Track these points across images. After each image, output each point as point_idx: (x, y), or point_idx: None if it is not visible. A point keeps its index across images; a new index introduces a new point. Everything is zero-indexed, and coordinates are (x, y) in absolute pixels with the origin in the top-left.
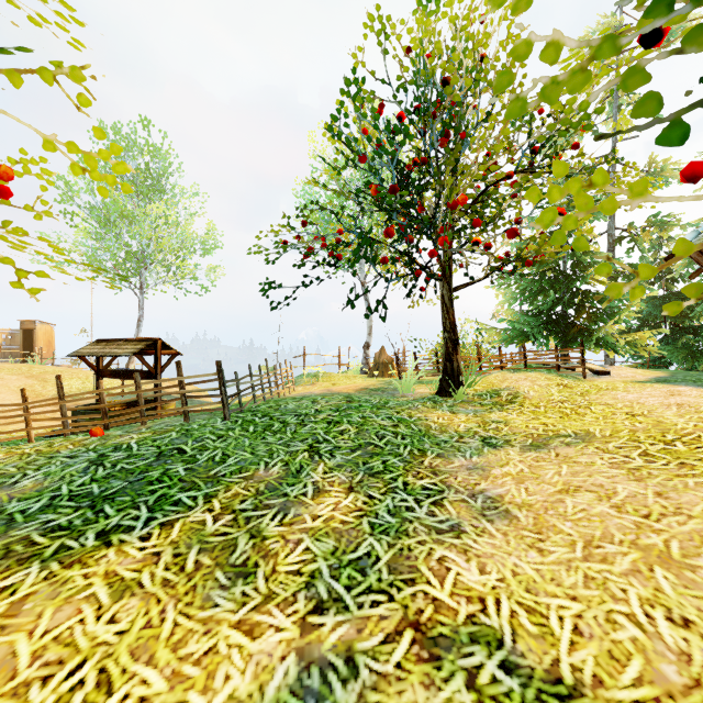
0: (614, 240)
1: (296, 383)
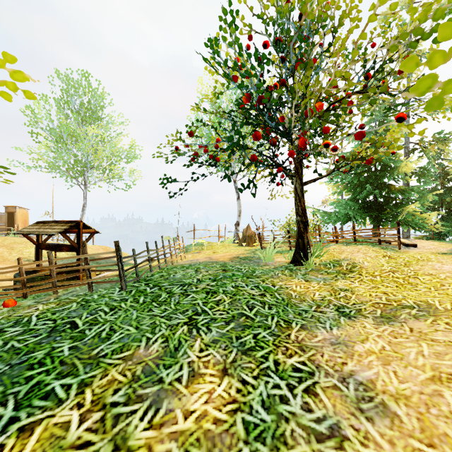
0: (409, 150)
1: (188, 250)
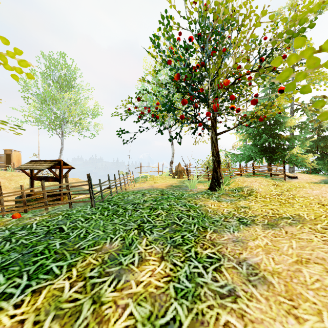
0: (293, 110)
1: (136, 181)
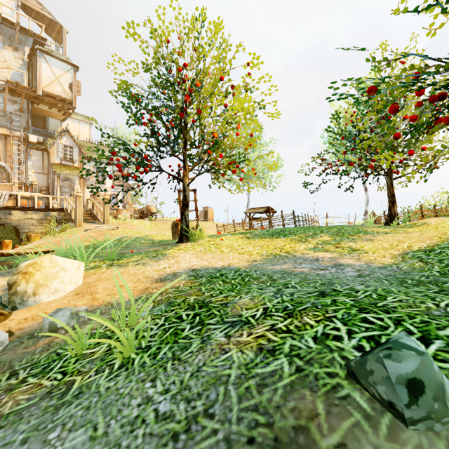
0: None
1: None
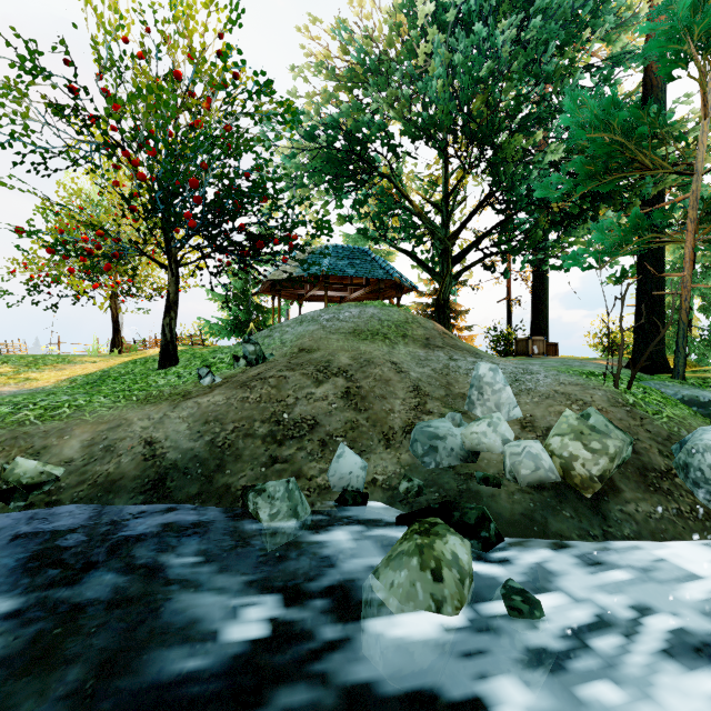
0: None
1: None
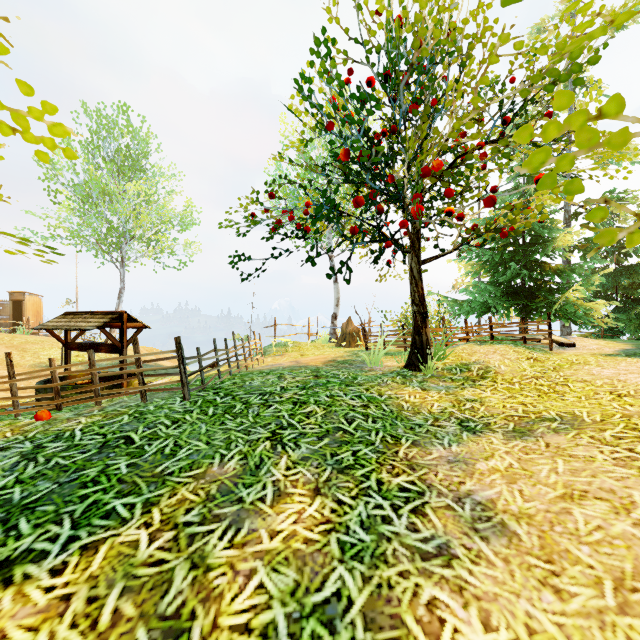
0: (570, 215)
1: (266, 353)
